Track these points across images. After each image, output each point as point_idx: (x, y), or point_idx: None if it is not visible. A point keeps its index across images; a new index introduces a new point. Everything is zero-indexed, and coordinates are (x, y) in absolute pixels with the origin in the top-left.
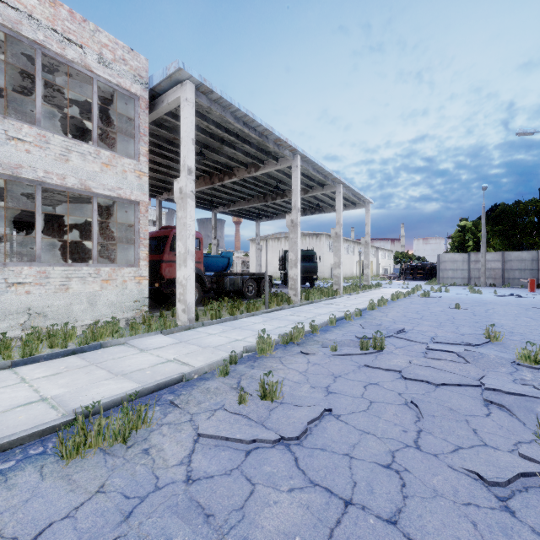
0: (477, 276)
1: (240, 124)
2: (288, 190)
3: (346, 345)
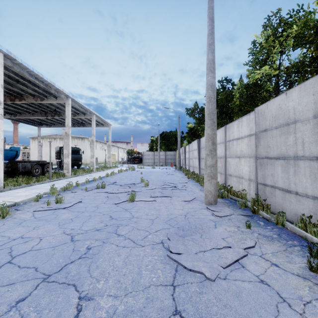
0: (157, 161)
1: (33, 78)
2: (63, 112)
3: (91, 188)
